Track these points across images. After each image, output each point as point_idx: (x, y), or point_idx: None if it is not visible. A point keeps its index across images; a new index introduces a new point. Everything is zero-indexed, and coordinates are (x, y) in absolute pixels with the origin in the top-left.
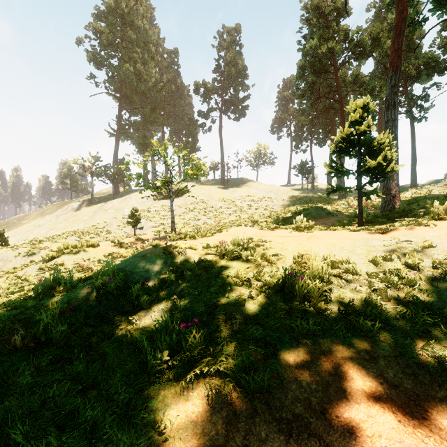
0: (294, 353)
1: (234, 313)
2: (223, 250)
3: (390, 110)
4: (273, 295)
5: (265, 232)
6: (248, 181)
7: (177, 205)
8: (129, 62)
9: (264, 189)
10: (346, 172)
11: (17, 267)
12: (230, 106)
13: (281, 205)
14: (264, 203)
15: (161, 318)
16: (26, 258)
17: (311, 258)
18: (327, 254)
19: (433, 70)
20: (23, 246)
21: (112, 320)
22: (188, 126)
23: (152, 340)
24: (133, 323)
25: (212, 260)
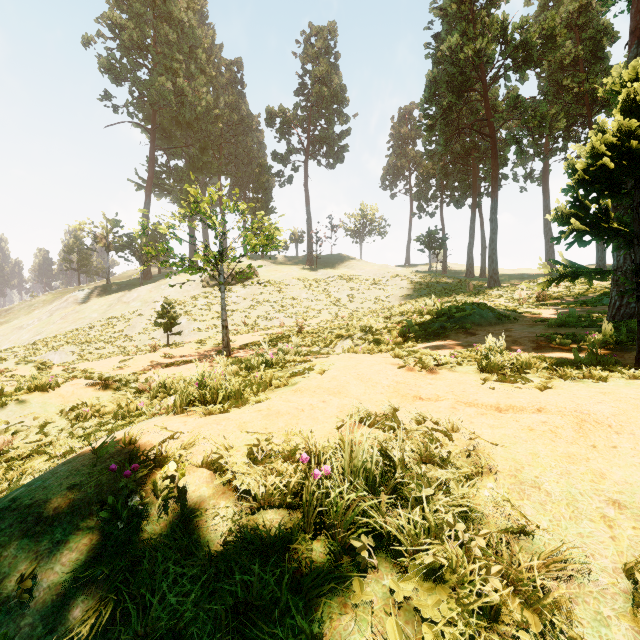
0: None
1: None
2: (318, 494)
3: None
4: None
5: (418, 380)
6: (347, 260)
7: (238, 296)
8: (166, 75)
9: (372, 271)
10: (610, 232)
11: None
12: (321, 145)
13: (400, 296)
14: (373, 293)
15: None
16: None
17: None
18: None
19: None
20: None
21: None
22: (258, 176)
23: None
24: None
25: (276, 542)
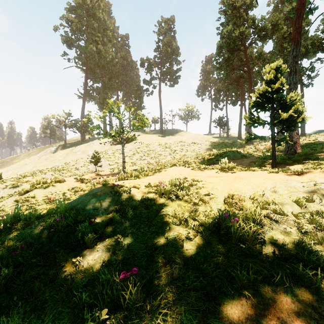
0: (237, 307)
1: (173, 256)
2: (162, 189)
3: (292, 75)
4: (209, 236)
5: (196, 172)
6: (180, 131)
7: (127, 149)
8: (92, 43)
9: (192, 137)
10: (262, 123)
11: (4, 196)
12: (167, 76)
13: (205, 149)
14: (192, 147)
15: (104, 259)
16: (11, 190)
17: (240, 199)
18: (253, 194)
19: (317, 49)
20: (11, 180)
21: (59, 260)
22: (136, 91)
23: (93, 286)
24: (76, 265)
25: (153, 198)
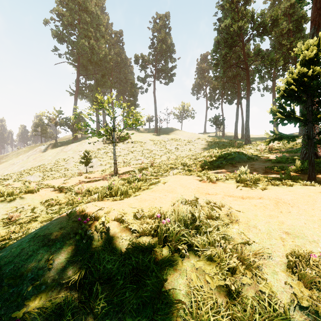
0: None
1: None
2: (164, 230)
3: None
4: None
5: (207, 186)
6: (175, 130)
7: (121, 148)
8: (85, 39)
9: (187, 136)
10: (295, 119)
11: None
12: (162, 73)
13: (201, 148)
14: (188, 147)
15: None
16: None
17: None
18: None
19: None
20: None
21: None
22: (130, 88)
23: None
24: None
25: (147, 248)
